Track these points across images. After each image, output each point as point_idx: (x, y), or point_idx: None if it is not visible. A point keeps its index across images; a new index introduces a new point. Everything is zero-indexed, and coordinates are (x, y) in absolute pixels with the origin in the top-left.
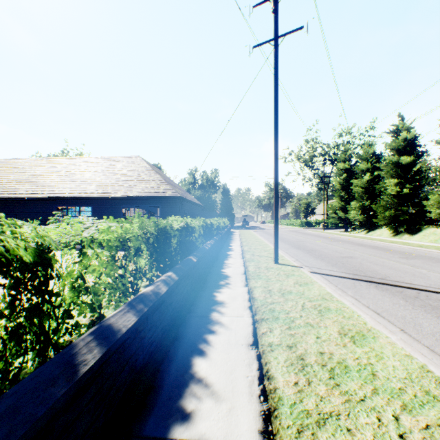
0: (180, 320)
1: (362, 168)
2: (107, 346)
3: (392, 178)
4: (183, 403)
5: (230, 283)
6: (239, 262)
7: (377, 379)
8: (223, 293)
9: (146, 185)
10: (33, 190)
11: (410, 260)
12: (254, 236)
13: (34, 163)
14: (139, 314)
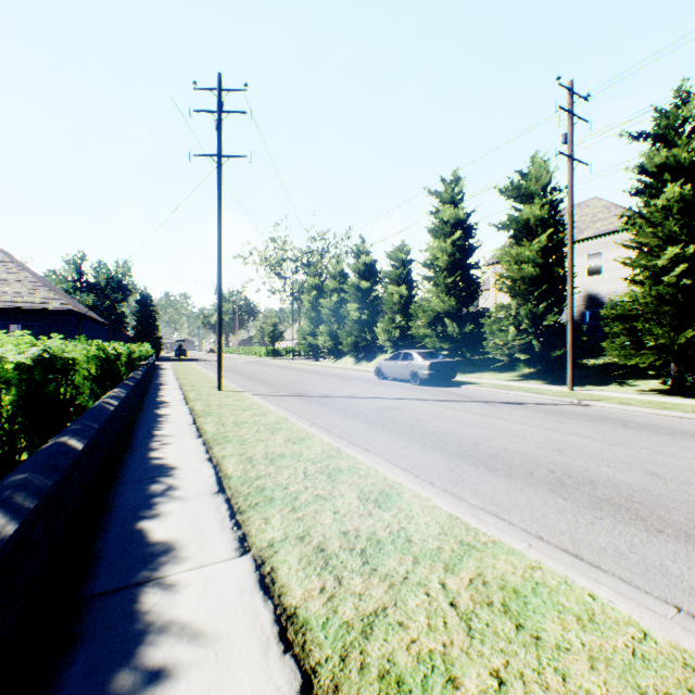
0: (131, 423)
1: (331, 287)
2: (115, 406)
3: (355, 302)
4: (154, 439)
5: (171, 405)
6: (178, 392)
7: (259, 423)
8: (165, 410)
9: (4, 288)
10: None
11: (345, 382)
12: (196, 370)
13: None
14: (118, 401)
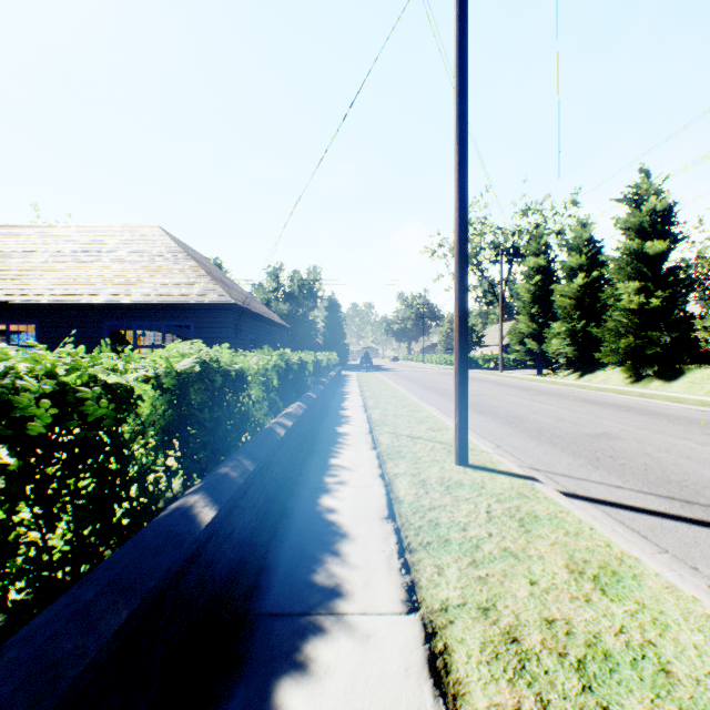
0: None
1: (571, 264)
2: None
3: (629, 280)
4: None
5: (349, 584)
6: (367, 461)
7: None
8: (319, 685)
9: (165, 280)
10: None
11: None
12: (386, 386)
13: None
14: None
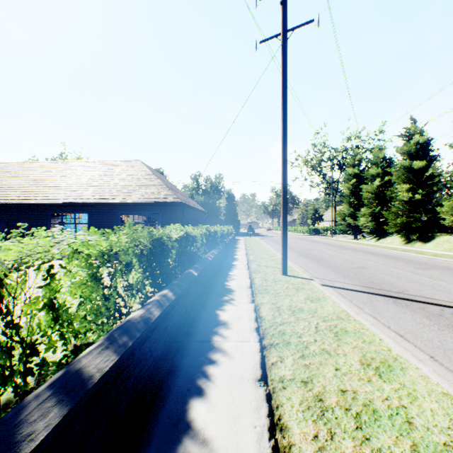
0: (176, 346)
1: (372, 173)
2: (70, 404)
3: (404, 183)
4: None
5: (235, 299)
6: (244, 273)
7: (414, 430)
8: (226, 311)
9: (146, 190)
10: (25, 196)
11: (426, 270)
12: (259, 244)
13: (27, 167)
14: (121, 350)
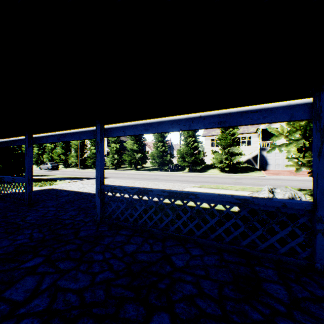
0: None
1: None
2: None
3: (37, 147)
4: None
5: None
6: None
7: None
8: None
9: None
10: None
11: None
12: None
13: None
14: None
